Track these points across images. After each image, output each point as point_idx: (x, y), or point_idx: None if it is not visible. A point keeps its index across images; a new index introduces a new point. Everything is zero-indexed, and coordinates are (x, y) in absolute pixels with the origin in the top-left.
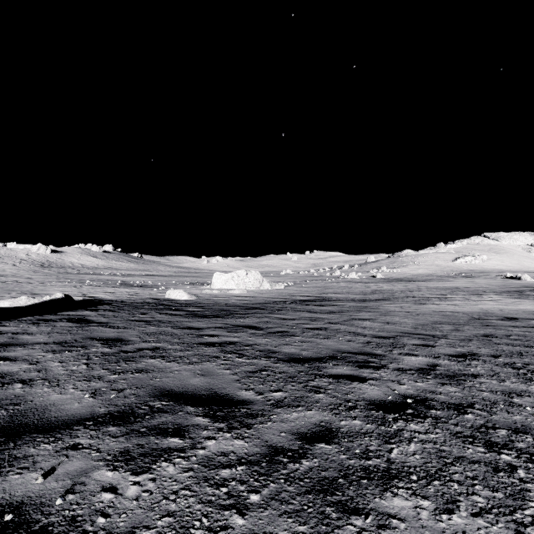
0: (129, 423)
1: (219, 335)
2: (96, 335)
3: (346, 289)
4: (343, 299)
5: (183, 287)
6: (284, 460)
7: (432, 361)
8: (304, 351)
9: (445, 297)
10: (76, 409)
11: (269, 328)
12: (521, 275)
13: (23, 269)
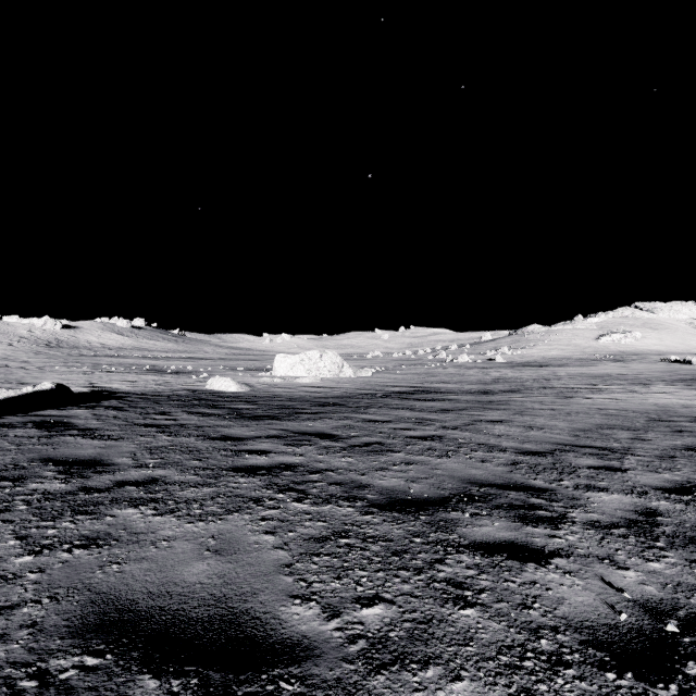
0: None
1: (270, 450)
2: (60, 454)
3: (457, 377)
4: (455, 391)
5: (233, 374)
6: None
7: (641, 503)
8: (413, 484)
9: (598, 388)
10: None
11: (353, 437)
12: (692, 358)
13: (22, 350)
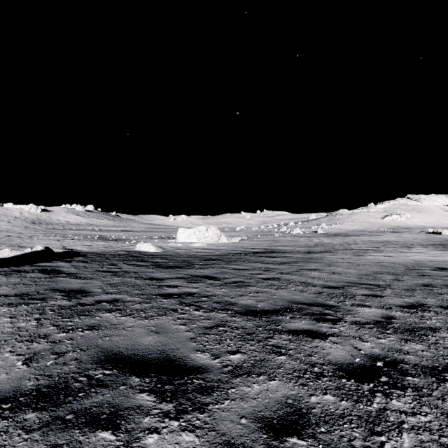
0: (56, 405)
1: (178, 285)
2: (60, 287)
3: (292, 243)
4: (290, 251)
5: (151, 241)
6: None
7: (386, 313)
8: (260, 303)
9: (380, 249)
10: None
11: (226, 278)
12: (441, 231)
13: (16, 226)
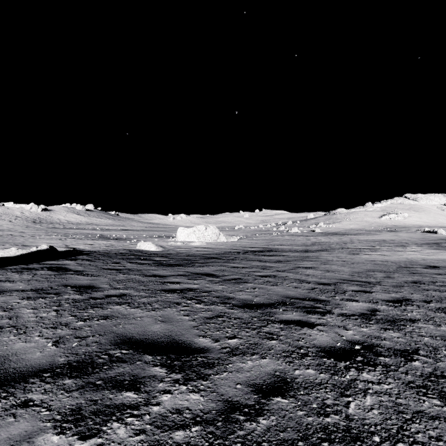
0: (86, 374)
1: (180, 282)
2: (70, 283)
3: (290, 242)
4: (288, 250)
5: (152, 240)
6: (241, 418)
7: (372, 306)
8: (256, 297)
9: (375, 248)
10: (36, 358)
11: (225, 275)
12: (437, 230)
13: (18, 225)
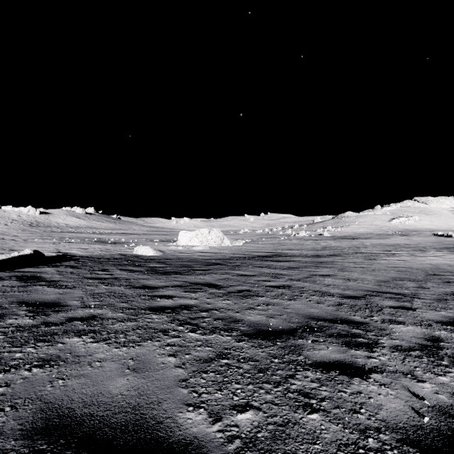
0: None
1: (174, 295)
2: (31, 298)
3: (299, 246)
4: (298, 255)
5: (151, 244)
6: None
7: (428, 332)
8: (271, 319)
9: (392, 253)
10: None
11: (230, 286)
12: (452, 233)
13: (13, 228)
